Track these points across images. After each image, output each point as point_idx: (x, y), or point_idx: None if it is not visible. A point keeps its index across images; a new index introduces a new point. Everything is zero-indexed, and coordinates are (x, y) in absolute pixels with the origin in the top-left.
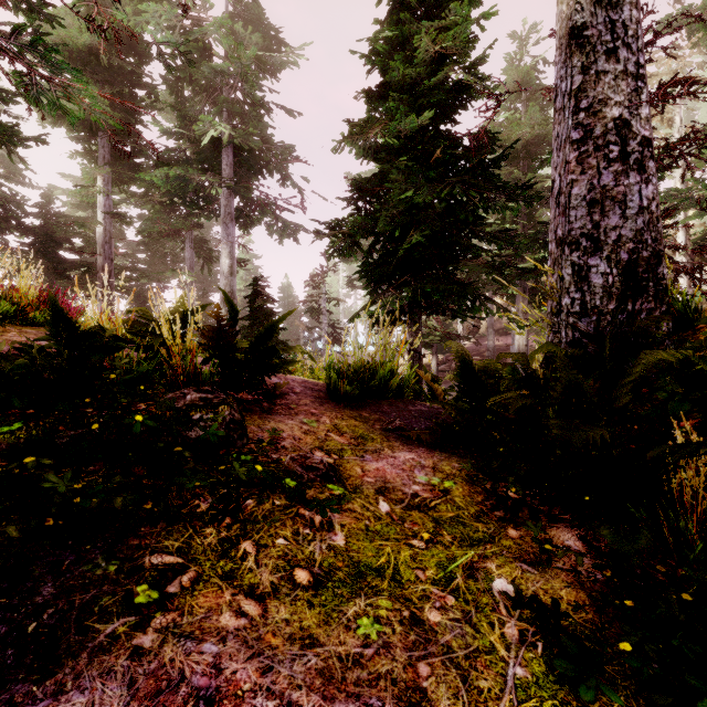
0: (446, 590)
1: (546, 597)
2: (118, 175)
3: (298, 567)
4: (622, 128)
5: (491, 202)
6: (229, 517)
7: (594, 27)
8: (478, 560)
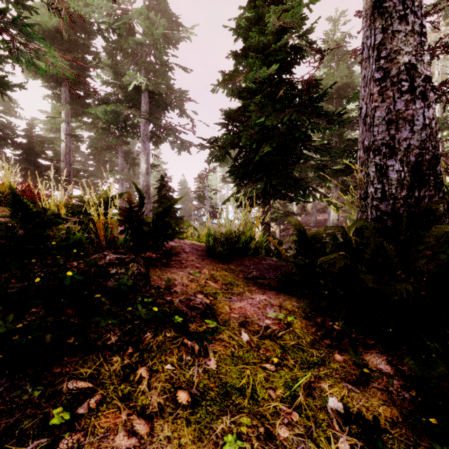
0: (292, 407)
1: (368, 413)
2: (75, 110)
3: (180, 389)
4: (411, 70)
5: (316, 125)
6: (131, 347)
7: (391, 0)
8: (315, 380)
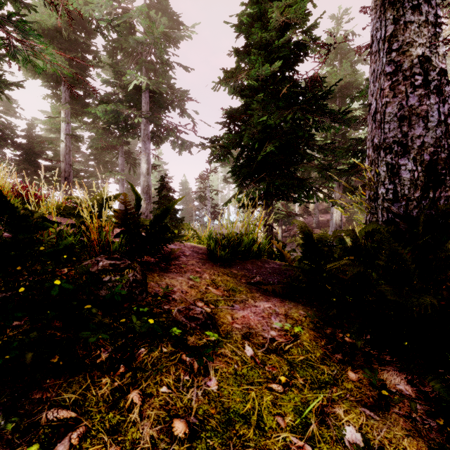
0: (303, 438)
1: (391, 447)
2: (75, 110)
3: (177, 417)
4: (424, 63)
5: (320, 124)
6: (123, 366)
7: None
8: (327, 404)
